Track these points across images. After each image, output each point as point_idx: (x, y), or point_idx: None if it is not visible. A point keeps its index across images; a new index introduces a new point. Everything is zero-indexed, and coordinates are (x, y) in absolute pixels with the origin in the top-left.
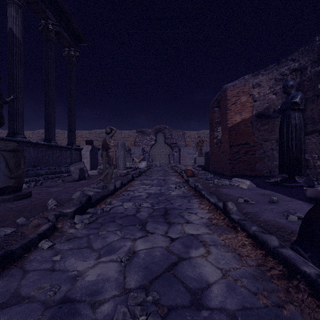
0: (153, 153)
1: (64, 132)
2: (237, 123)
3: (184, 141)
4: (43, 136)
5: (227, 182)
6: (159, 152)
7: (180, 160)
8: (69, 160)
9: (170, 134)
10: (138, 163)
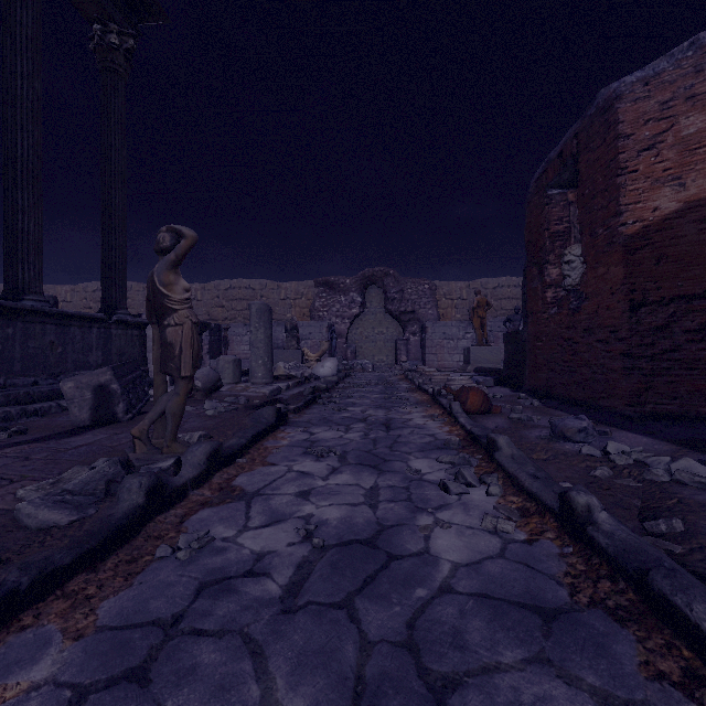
0: (357, 337)
1: (144, 288)
2: (664, 218)
3: (435, 307)
4: (96, 297)
5: (694, 468)
6: (371, 335)
7: (425, 354)
8: (99, 357)
9: (399, 290)
10: (315, 364)
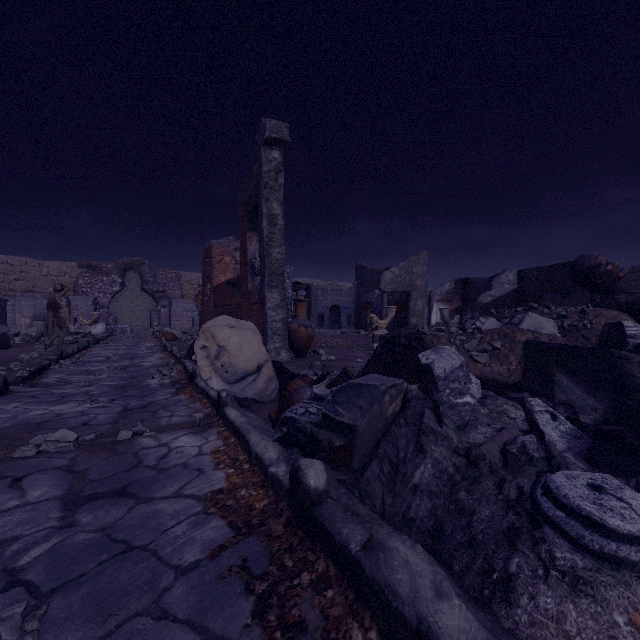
0: (118, 307)
1: None
2: (222, 283)
3: (180, 289)
4: None
5: None
6: (130, 307)
7: (171, 321)
8: None
9: (153, 276)
10: (90, 327)
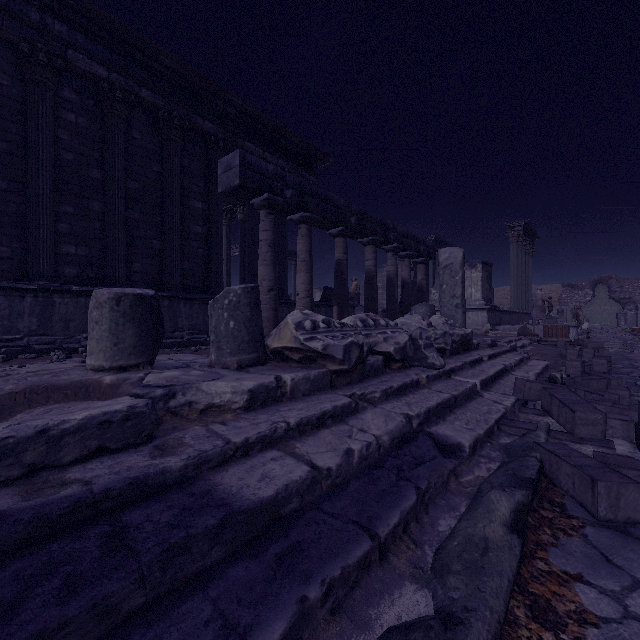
0: (588, 312)
1: None
2: None
3: None
4: None
5: None
6: (598, 311)
7: (637, 321)
8: None
9: (619, 286)
10: None
